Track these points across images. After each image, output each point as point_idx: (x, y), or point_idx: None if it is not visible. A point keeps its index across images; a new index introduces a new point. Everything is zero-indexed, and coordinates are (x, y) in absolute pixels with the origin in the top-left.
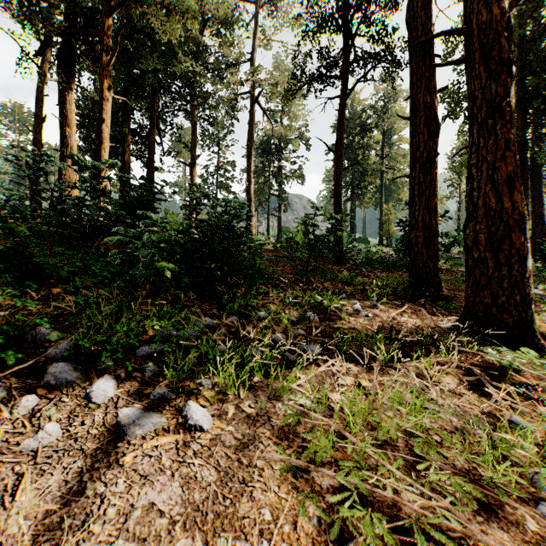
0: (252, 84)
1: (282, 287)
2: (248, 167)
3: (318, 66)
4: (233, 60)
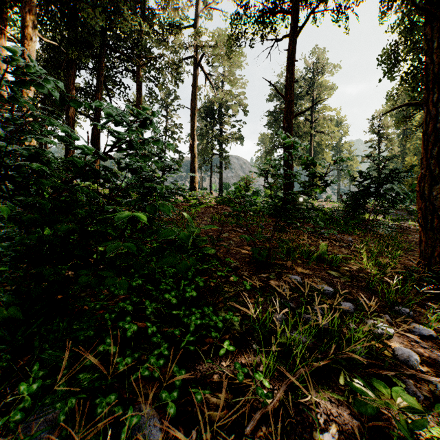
0: (196, 48)
1: (233, 284)
2: (192, 126)
3: (264, 9)
4: (177, 22)
